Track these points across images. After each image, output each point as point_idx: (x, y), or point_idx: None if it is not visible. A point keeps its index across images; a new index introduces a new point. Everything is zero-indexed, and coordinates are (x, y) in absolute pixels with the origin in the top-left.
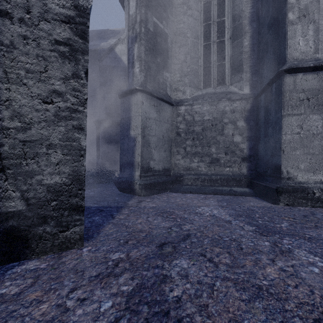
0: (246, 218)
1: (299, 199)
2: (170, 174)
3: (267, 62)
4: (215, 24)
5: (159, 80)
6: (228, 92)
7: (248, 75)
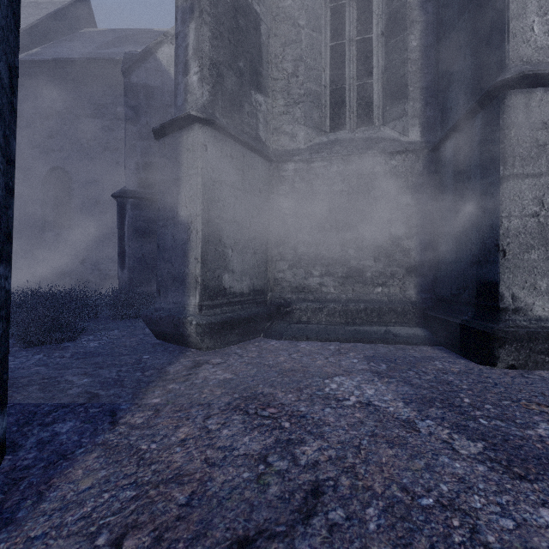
0: (445, 409)
1: (538, 355)
2: (266, 301)
3: (457, 78)
4: (353, 6)
5: (243, 106)
6: (380, 137)
7: (418, 105)
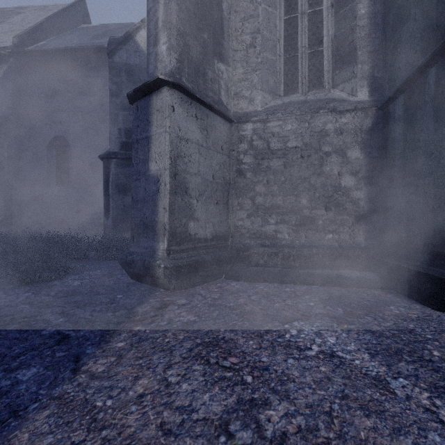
0: (415, 364)
1: None
2: (227, 246)
3: (406, 38)
4: None
5: (207, 73)
6: (330, 98)
7: (366, 68)
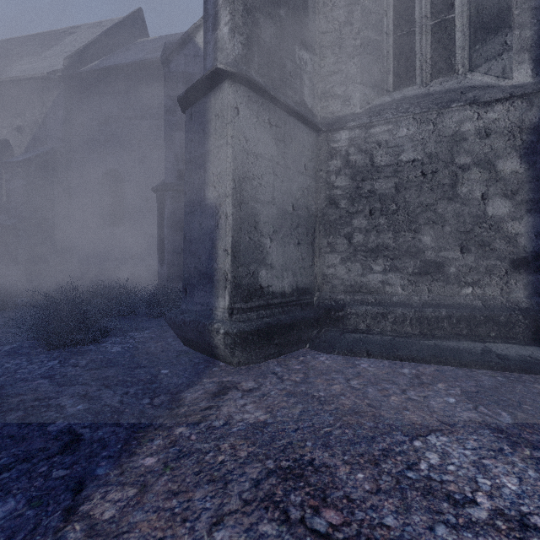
0: None
1: None
2: (312, 302)
3: None
4: None
5: (284, 64)
6: (467, 86)
7: (528, 34)
